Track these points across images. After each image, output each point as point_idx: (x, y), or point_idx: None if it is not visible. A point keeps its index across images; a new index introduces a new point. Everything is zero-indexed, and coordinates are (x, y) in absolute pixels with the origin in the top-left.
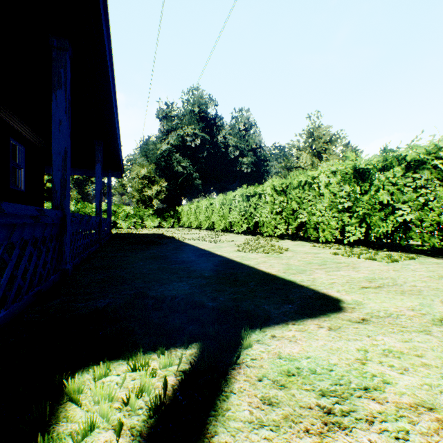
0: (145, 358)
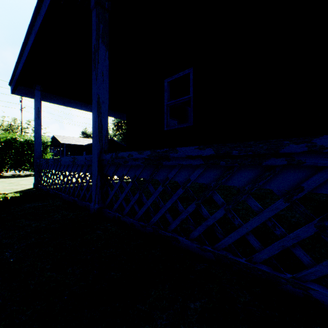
0: (1, 195)
